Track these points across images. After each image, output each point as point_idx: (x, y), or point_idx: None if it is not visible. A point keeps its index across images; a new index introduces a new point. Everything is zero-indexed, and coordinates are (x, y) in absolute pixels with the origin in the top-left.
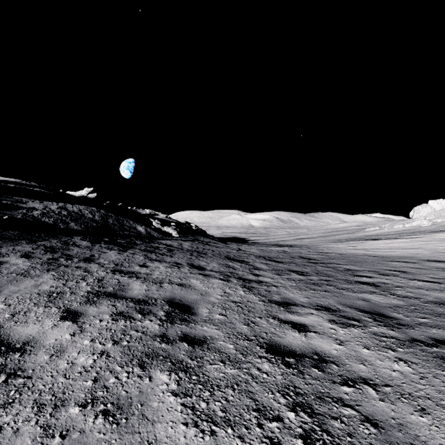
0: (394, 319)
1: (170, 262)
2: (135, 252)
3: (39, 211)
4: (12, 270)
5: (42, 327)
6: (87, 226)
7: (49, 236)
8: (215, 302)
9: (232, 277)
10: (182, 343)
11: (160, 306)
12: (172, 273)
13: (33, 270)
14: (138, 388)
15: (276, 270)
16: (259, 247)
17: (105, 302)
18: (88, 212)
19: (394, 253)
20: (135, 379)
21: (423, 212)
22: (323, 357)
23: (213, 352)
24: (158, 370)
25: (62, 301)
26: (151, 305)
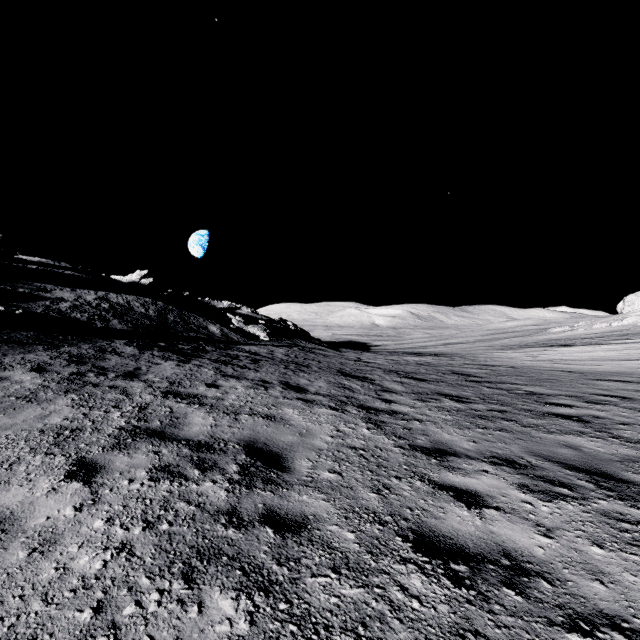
0: (633, 485)
1: (254, 379)
2: (202, 364)
3: (69, 302)
4: (12, 392)
5: (32, 492)
6: (137, 324)
7: (79, 338)
8: (322, 449)
9: (349, 404)
10: (264, 529)
11: (233, 454)
12: (255, 397)
13: (44, 392)
14: (174, 629)
15: (417, 393)
16: (387, 357)
17: (144, 446)
18: (139, 304)
19: (600, 367)
20: (171, 607)
21: (638, 304)
22: (520, 563)
23: (319, 549)
24: (217, 587)
25: (75, 444)
26: (218, 453)
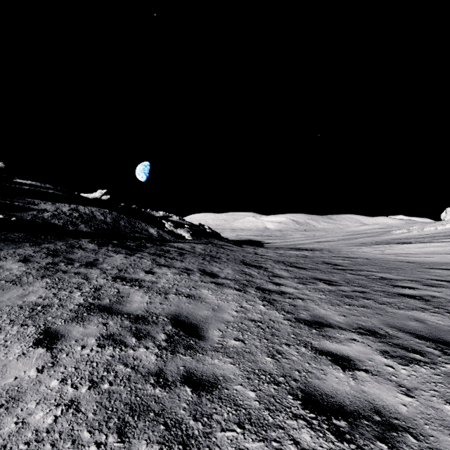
0: None
1: (180, 268)
2: (143, 256)
3: (50, 212)
4: (3, 277)
5: (6, 356)
6: (98, 228)
7: (56, 238)
8: (229, 321)
9: (249, 286)
10: (184, 388)
11: (162, 325)
12: (180, 281)
13: (26, 277)
14: None
15: (299, 278)
16: (276, 251)
17: (95, 319)
18: (100, 214)
19: (431, 259)
20: None
21: None
22: (389, 419)
23: (227, 406)
24: (144, 440)
25: (44, 317)
26: (151, 324)
